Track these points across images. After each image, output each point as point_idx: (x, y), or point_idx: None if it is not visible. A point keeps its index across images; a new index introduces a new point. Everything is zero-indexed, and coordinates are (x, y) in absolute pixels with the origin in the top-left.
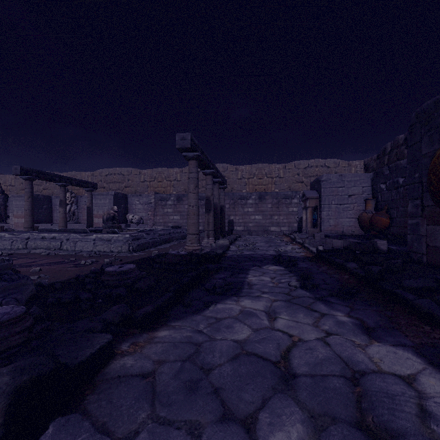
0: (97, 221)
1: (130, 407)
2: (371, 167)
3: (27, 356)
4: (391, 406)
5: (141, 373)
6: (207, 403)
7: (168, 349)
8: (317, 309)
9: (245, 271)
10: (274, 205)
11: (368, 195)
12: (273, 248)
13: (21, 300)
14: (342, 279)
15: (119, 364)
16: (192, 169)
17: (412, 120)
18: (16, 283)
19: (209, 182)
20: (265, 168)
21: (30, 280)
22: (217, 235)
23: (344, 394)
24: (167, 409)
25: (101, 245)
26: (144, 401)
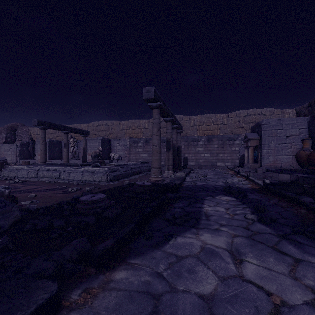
0: (90, 157)
1: None
2: (303, 113)
3: None
4: None
5: None
6: None
7: (122, 302)
8: (287, 251)
9: (200, 200)
10: (220, 146)
11: (304, 136)
12: (222, 180)
13: (4, 225)
14: (299, 213)
15: None
16: (156, 116)
17: None
18: (1, 210)
19: (169, 127)
20: (212, 117)
21: (15, 207)
22: (175, 168)
23: None
24: None
25: (87, 175)
26: None
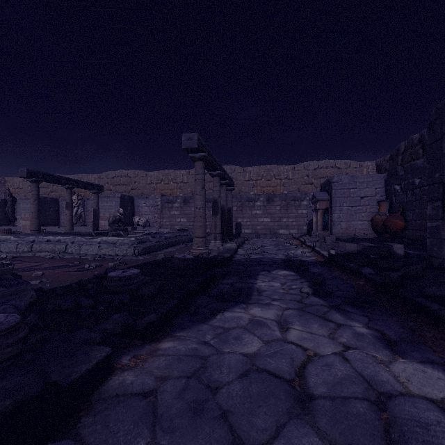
0: (103, 223)
1: (128, 432)
2: (384, 168)
3: (17, 372)
4: (426, 438)
5: (141, 391)
6: (214, 430)
7: (172, 363)
8: (333, 318)
9: (253, 276)
10: (283, 208)
11: (381, 197)
12: (283, 252)
13: (20, 306)
14: (357, 285)
15: (118, 381)
16: (199, 170)
17: (432, 117)
18: (15, 289)
19: (216, 184)
20: (273, 169)
21: (30, 285)
22: (224, 238)
23: (369, 421)
24: (169, 436)
25: (106, 248)
26: (144, 426)
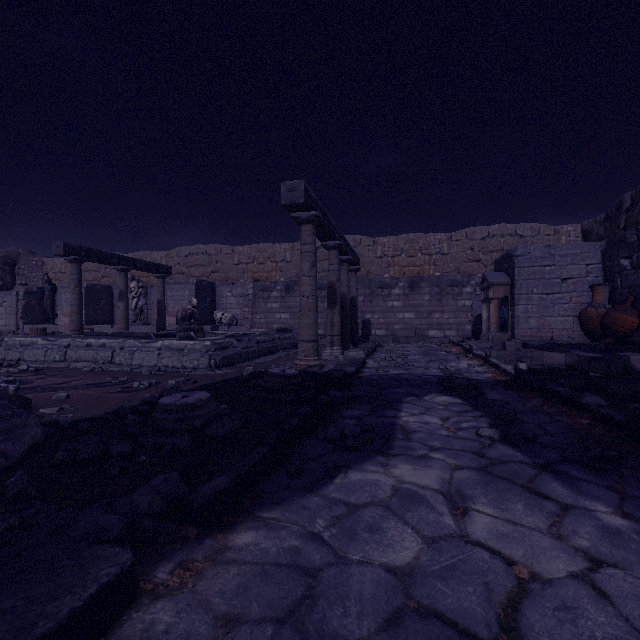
0: (172, 321)
1: None
2: (595, 234)
3: None
4: None
5: None
6: None
7: (250, 583)
8: (549, 491)
9: (394, 404)
10: (434, 297)
11: (596, 278)
12: (437, 364)
13: (12, 453)
14: (578, 426)
15: (141, 624)
16: (307, 238)
17: None
18: (6, 424)
19: (333, 260)
20: (418, 239)
21: (33, 417)
22: (346, 343)
23: None
24: None
25: (169, 356)
26: None
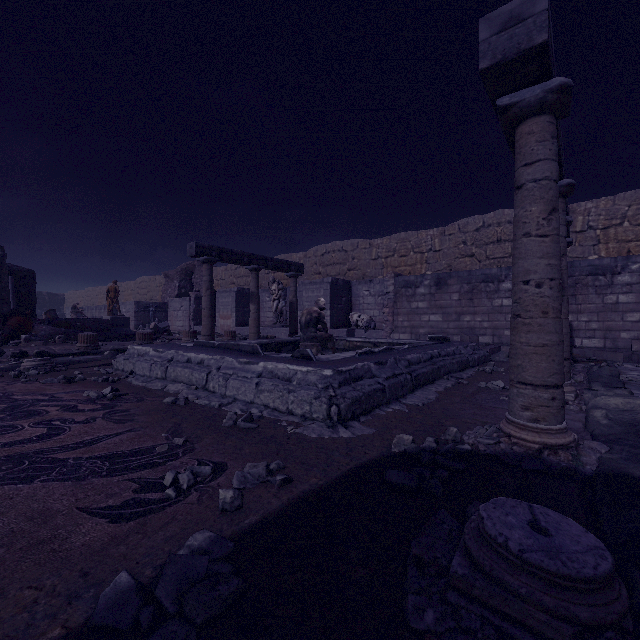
0: None
1: None
2: None
3: None
4: None
5: None
6: None
7: None
8: None
9: None
10: None
11: None
12: None
13: None
14: None
15: None
16: (536, 148)
17: None
18: None
19: None
20: None
21: None
22: None
23: None
24: None
25: (269, 390)
26: None
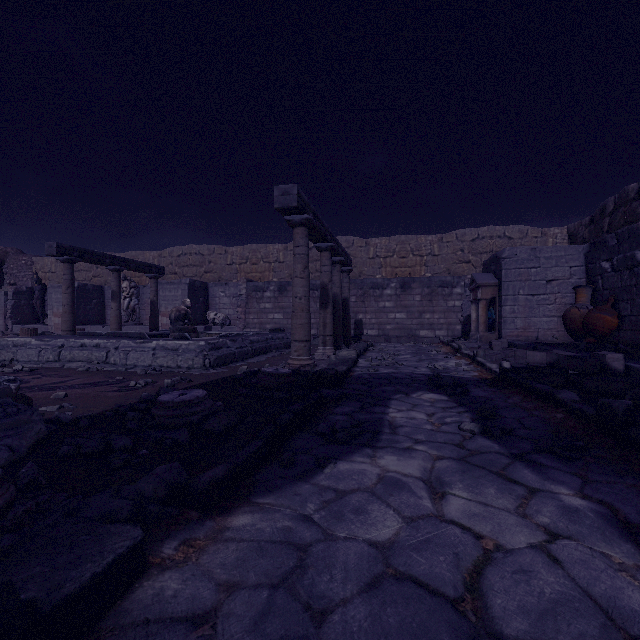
0: (165, 321)
1: None
2: (580, 237)
3: None
4: None
5: (190, 614)
6: None
7: (248, 557)
8: (519, 478)
9: (383, 401)
10: (425, 298)
11: (579, 280)
12: (426, 363)
13: (19, 448)
14: (553, 420)
15: (152, 590)
16: (300, 241)
17: None
18: (12, 420)
19: (325, 262)
20: (410, 241)
21: (37, 414)
22: (338, 342)
23: None
24: None
25: (163, 356)
26: None
